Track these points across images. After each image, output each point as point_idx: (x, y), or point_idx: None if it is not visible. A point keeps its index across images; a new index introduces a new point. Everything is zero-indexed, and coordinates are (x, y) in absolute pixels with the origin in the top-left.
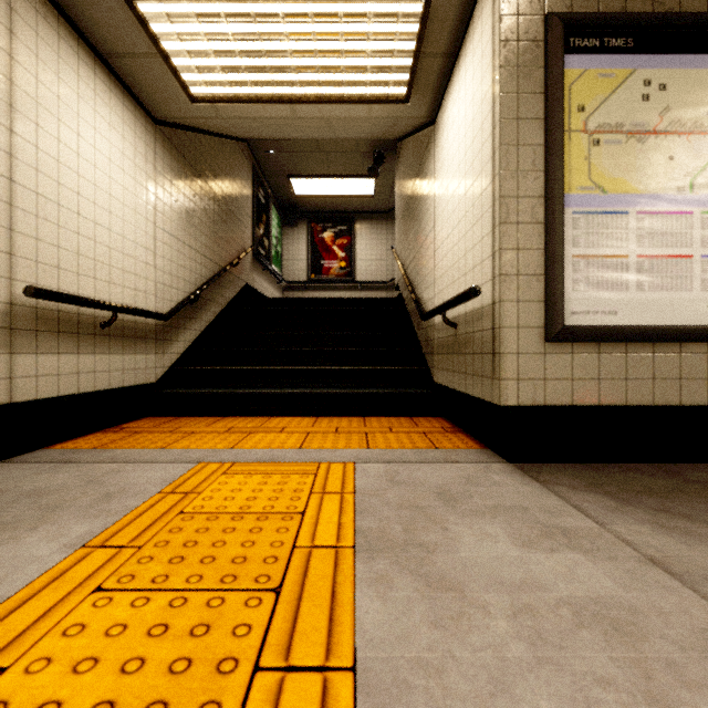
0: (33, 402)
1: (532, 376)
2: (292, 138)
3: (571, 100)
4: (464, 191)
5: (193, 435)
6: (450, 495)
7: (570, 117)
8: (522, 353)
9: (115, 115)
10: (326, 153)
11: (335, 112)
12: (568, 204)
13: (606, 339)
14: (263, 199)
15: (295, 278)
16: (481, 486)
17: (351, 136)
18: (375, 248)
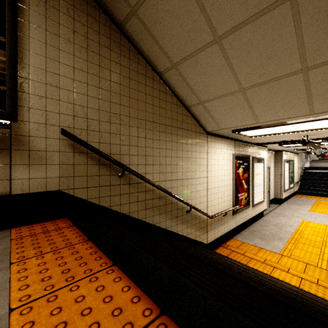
0: (294, 192)
1: None
2: None
3: None
4: None
5: (309, 197)
6: None
7: None
8: None
9: (296, 158)
10: None
11: None
12: None
13: None
14: None
15: (314, 158)
16: None
17: None
18: None
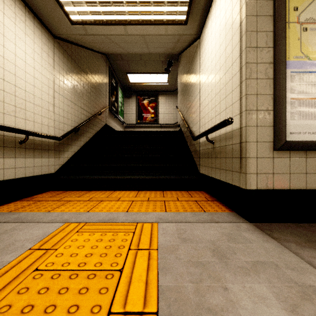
0: None
1: (265, 171)
2: (128, 53)
3: (289, 3)
4: (219, 67)
5: (69, 202)
6: (221, 251)
7: (289, 14)
8: (259, 157)
9: (29, 29)
10: (144, 61)
11: (148, 31)
12: (287, 66)
13: (311, 148)
14: (114, 84)
15: (130, 122)
16: (239, 242)
17: (156, 51)
18: (168, 108)
